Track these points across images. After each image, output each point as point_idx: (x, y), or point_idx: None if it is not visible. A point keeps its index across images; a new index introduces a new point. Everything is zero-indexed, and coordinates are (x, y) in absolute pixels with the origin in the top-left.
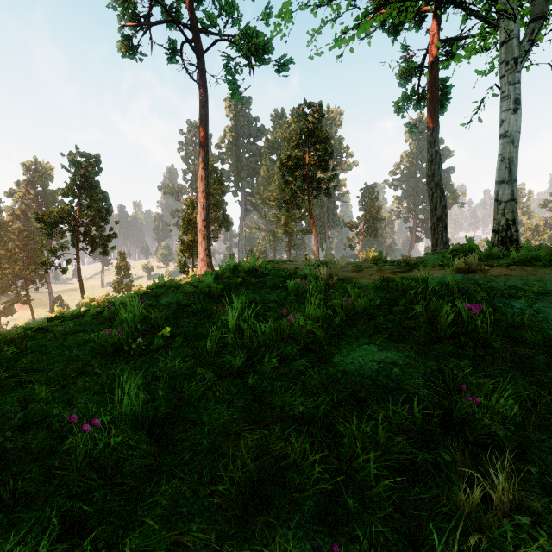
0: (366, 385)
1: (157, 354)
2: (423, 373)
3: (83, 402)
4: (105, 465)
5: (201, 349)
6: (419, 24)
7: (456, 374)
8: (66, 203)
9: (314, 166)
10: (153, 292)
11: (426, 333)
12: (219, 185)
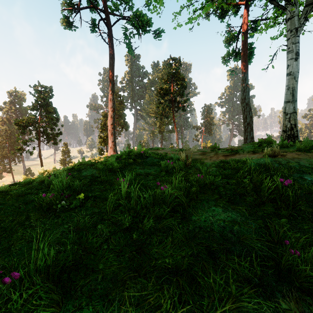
0: (216, 238)
1: (75, 211)
2: (254, 229)
3: (18, 249)
4: (17, 312)
5: (103, 208)
6: (236, 12)
7: (278, 229)
8: (32, 114)
9: (176, 94)
10: (77, 168)
11: (254, 199)
12: (121, 105)
